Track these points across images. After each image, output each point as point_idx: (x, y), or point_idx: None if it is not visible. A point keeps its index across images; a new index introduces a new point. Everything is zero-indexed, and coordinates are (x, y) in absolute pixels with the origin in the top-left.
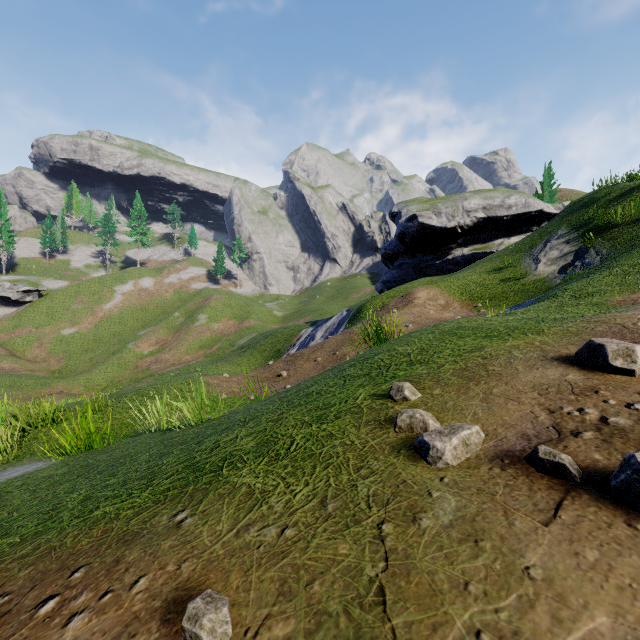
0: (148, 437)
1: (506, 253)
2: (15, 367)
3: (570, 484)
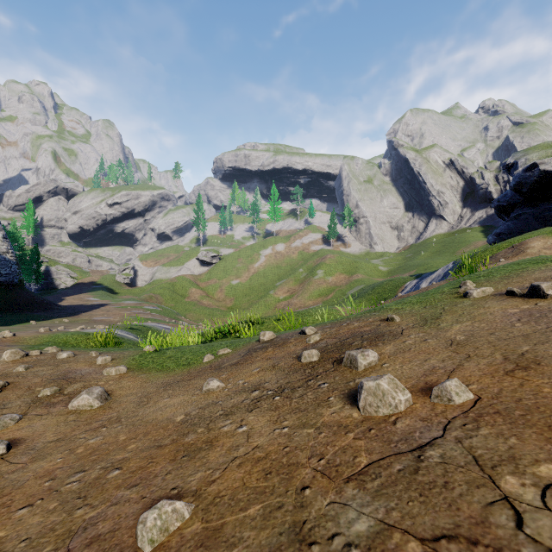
0: None
1: None
2: (210, 303)
3: (515, 296)
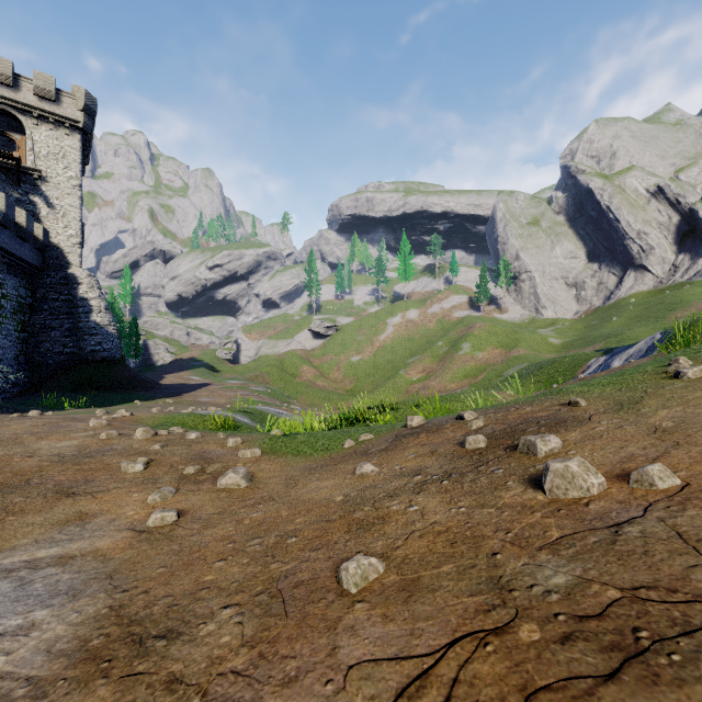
0: None
1: None
2: (325, 385)
3: None
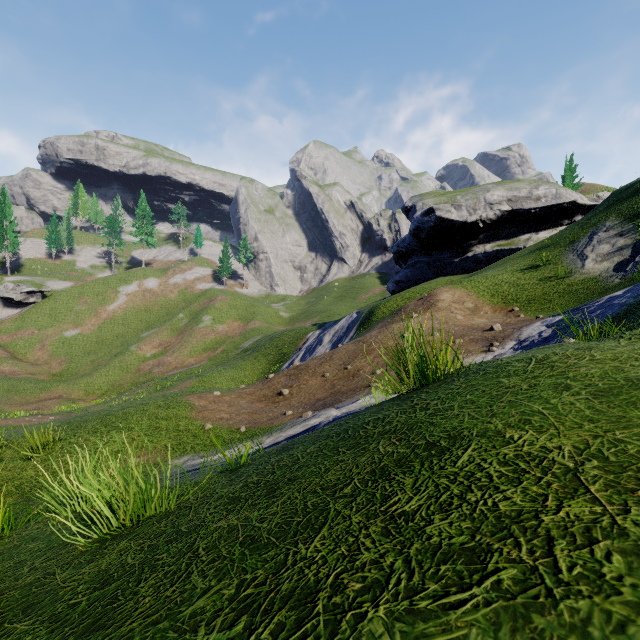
0: (50, 537)
1: (541, 248)
2: (15, 370)
3: None
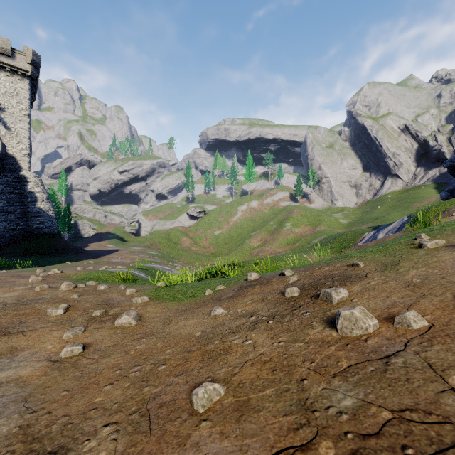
0: None
1: None
2: (197, 250)
3: None
